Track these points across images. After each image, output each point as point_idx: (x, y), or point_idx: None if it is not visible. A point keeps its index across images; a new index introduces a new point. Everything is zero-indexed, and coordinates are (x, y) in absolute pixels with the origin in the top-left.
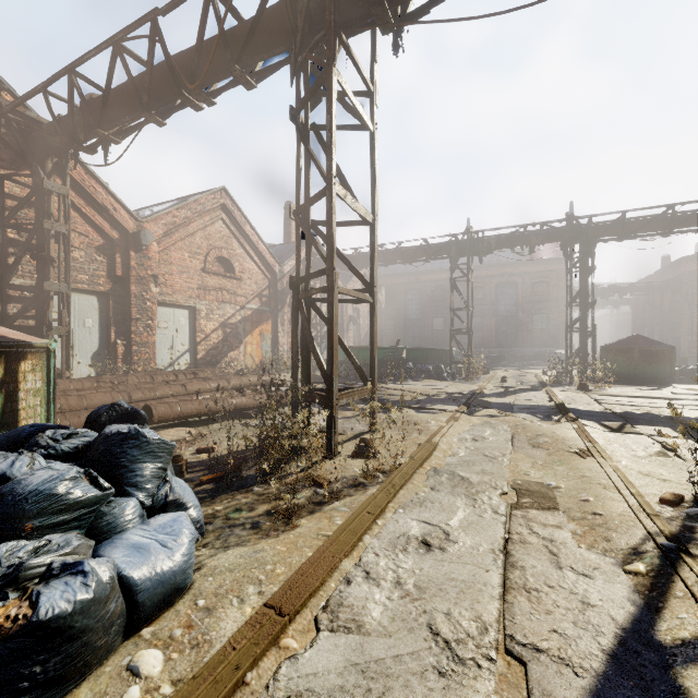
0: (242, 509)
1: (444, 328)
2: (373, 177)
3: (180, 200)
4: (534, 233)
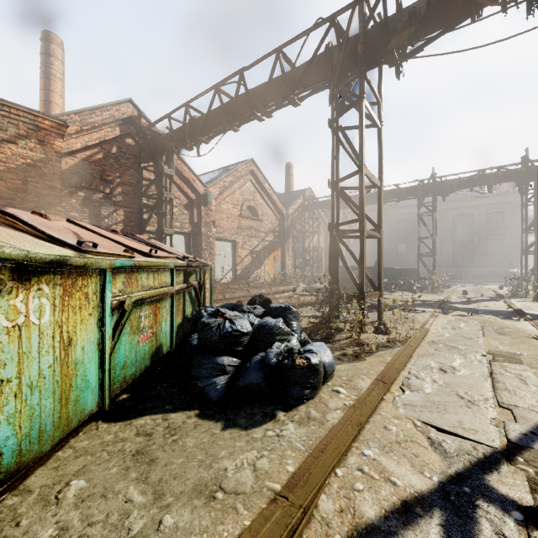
0: None
1: (407, 252)
2: (380, 156)
3: (223, 169)
4: (492, 176)
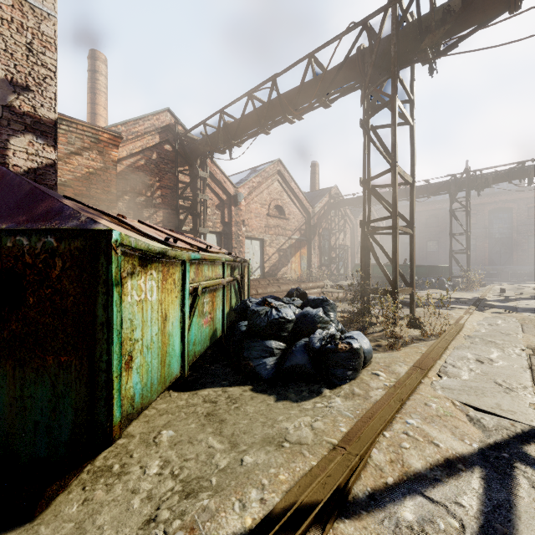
0: None
1: (437, 249)
2: (412, 154)
3: (250, 170)
4: (533, 168)
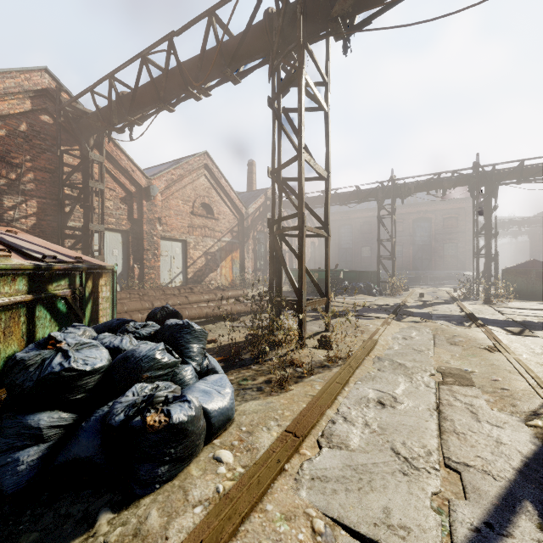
0: (248, 379)
1: (370, 255)
2: (327, 144)
3: (174, 161)
4: (447, 179)
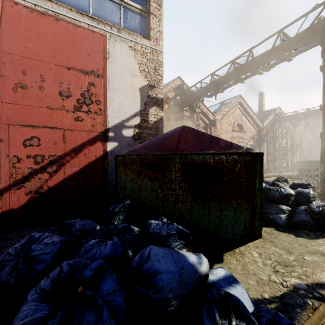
0: None
1: None
2: None
3: (220, 103)
4: None
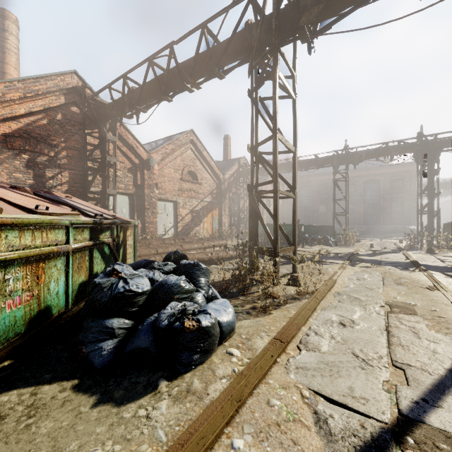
0: (238, 306)
1: (326, 212)
2: (294, 125)
3: (167, 138)
4: (394, 148)
